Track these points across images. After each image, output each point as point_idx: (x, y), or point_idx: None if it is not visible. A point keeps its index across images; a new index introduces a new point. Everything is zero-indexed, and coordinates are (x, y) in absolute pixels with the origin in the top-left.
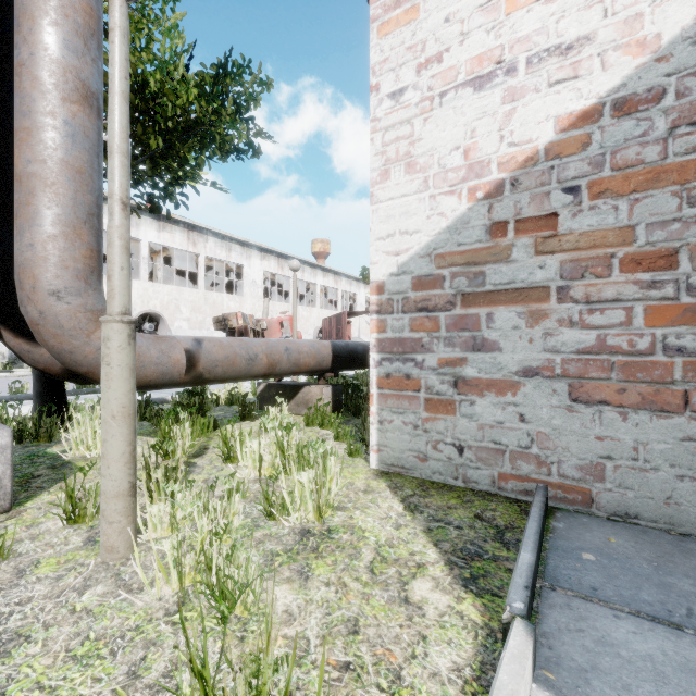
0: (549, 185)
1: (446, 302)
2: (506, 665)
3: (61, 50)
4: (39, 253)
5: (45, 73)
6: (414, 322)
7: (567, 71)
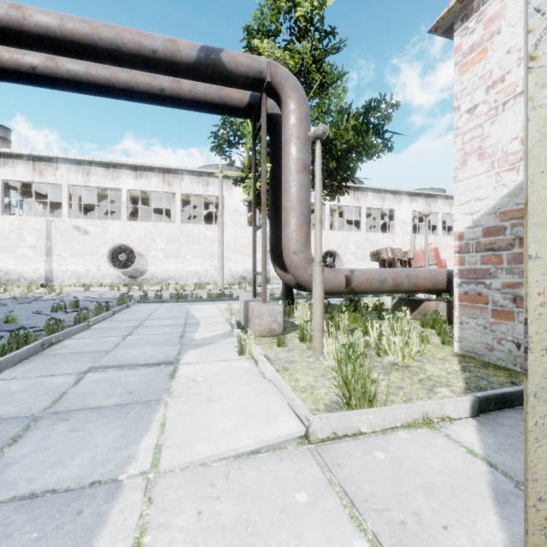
0: None
1: (507, 244)
2: (449, 399)
3: (297, 153)
4: (290, 237)
5: (292, 165)
6: (484, 258)
7: None
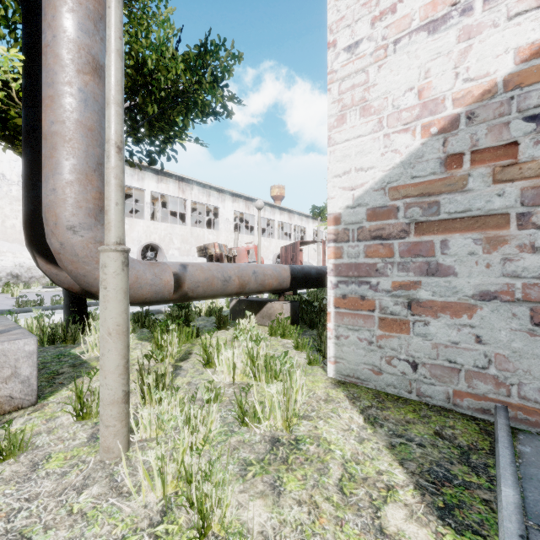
0: (508, 115)
1: (400, 231)
2: None
3: (76, 32)
4: (60, 196)
5: (64, 51)
6: (369, 249)
7: (528, 2)
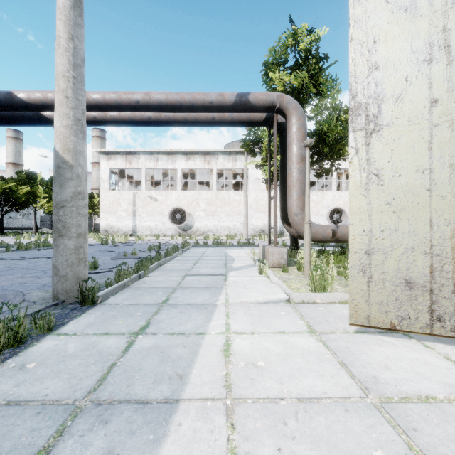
0: None
1: None
2: None
3: (297, 150)
4: (292, 205)
5: (293, 158)
6: None
7: None
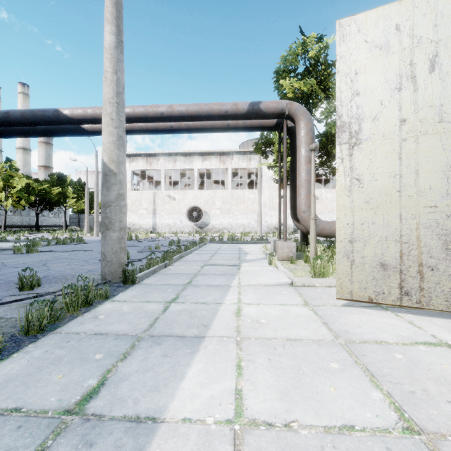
0: None
1: None
2: None
3: (305, 153)
4: (300, 203)
5: (301, 160)
6: None
7: None
